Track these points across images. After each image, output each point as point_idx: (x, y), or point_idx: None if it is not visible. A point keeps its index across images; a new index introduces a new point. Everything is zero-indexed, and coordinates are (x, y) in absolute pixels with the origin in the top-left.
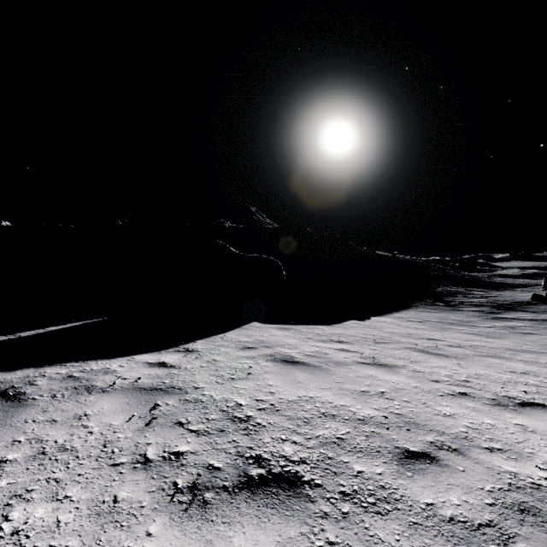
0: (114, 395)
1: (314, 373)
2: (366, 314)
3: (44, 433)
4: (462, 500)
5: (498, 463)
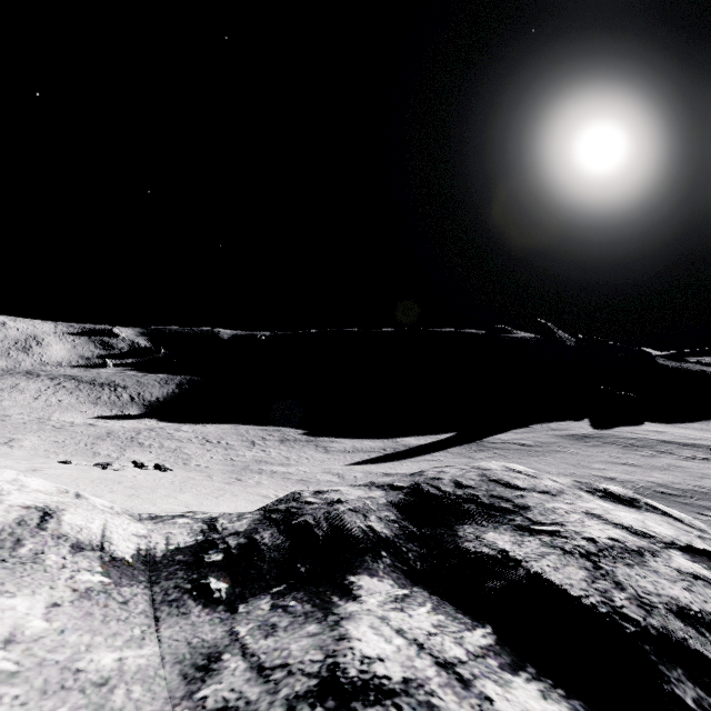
0: (653, 429)
1: (680, 430)
2: (682, 422)
3: (655, 430)
4: (702, 436)
5: (707, 436)
